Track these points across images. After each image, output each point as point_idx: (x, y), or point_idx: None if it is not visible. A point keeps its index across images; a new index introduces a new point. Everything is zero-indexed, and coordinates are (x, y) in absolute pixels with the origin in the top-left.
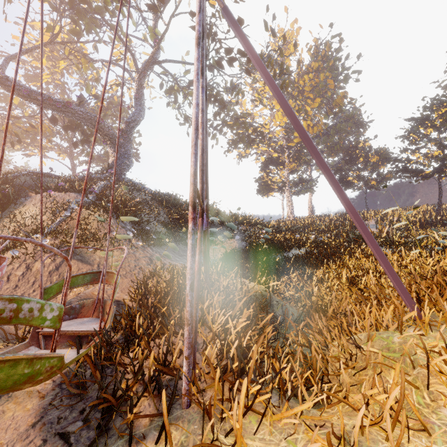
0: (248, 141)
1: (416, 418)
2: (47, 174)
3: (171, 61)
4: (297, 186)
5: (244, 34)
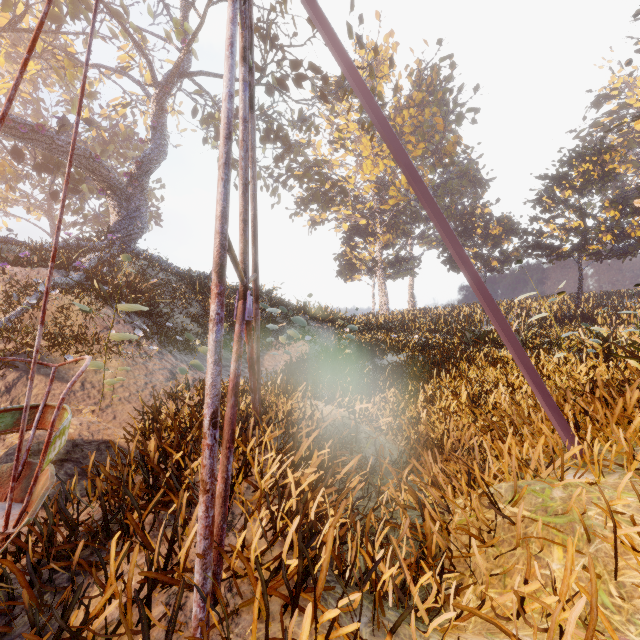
0: (325, 200)
1: (603, 633)
2: (2, 239)
3: (209, 73)
4: (393, 267)
5: None
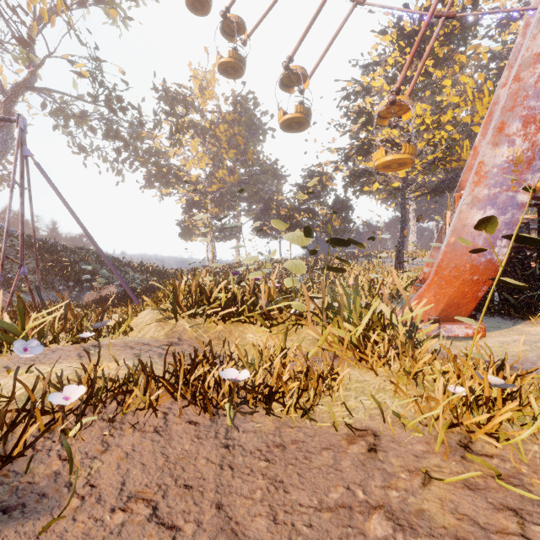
0: (165, 181)
1: None
2: None
3: (52, 90)
4: (221, 232)
5: (48, 178)
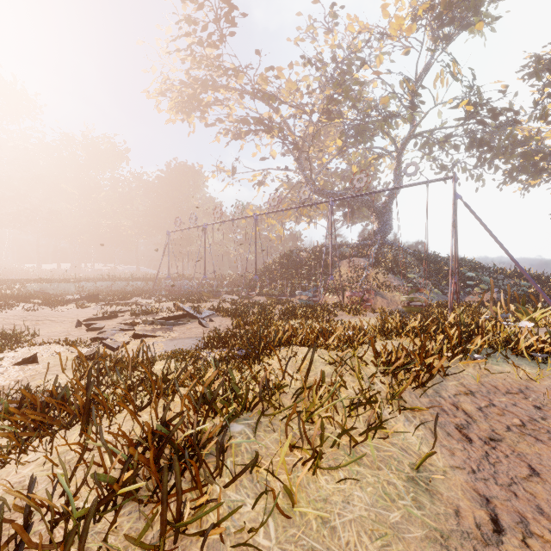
0: (535, 170)
1: None
2: (340, 246)
3: (427, 131)
4: None
5: (472, 211)
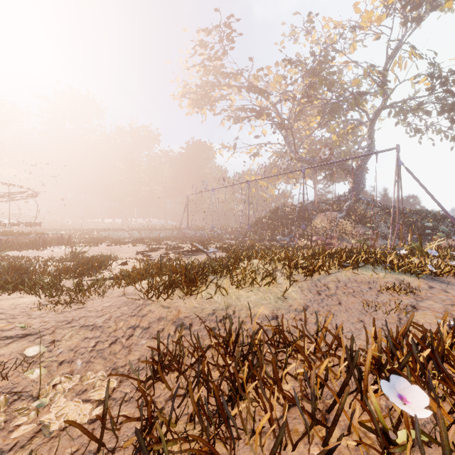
0: None
1: None
2: (318, 202)
3: (397, 102)
4: None
5: (411, 174)
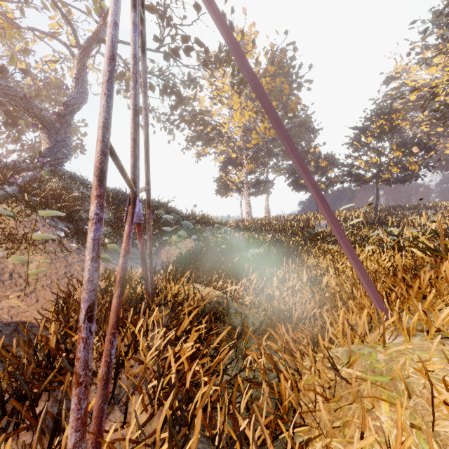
0: (207, 139)
1: None
2: None
3: (120, 41)
4: (254, 187)
5: None
